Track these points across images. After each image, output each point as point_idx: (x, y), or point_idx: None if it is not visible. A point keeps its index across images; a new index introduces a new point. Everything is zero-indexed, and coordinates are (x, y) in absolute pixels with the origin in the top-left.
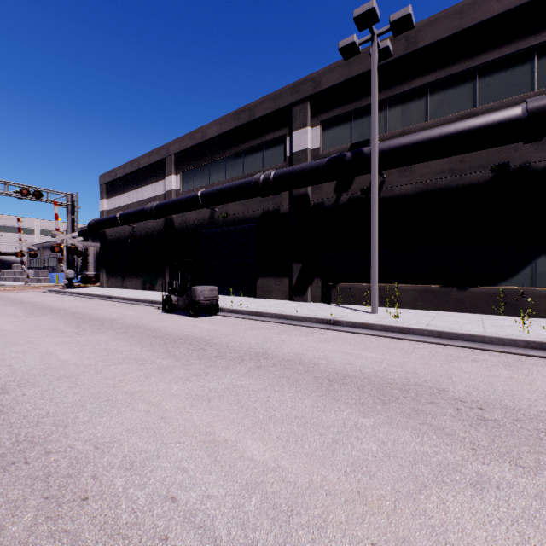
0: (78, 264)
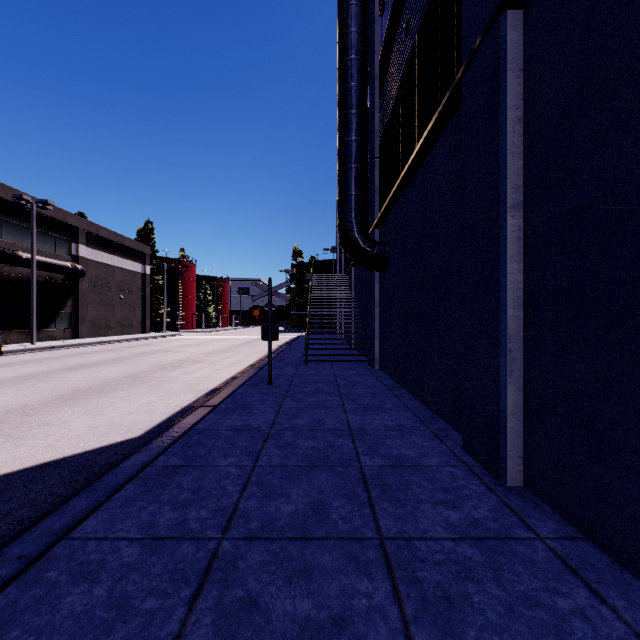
0: None
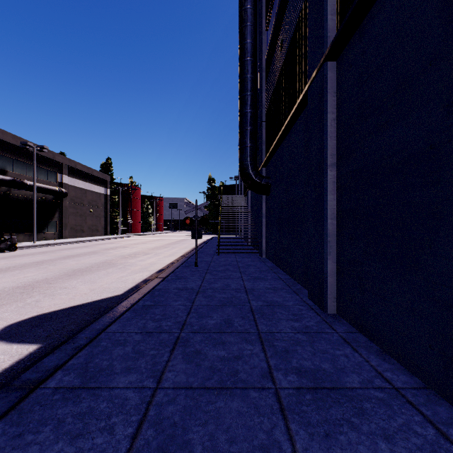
0: None
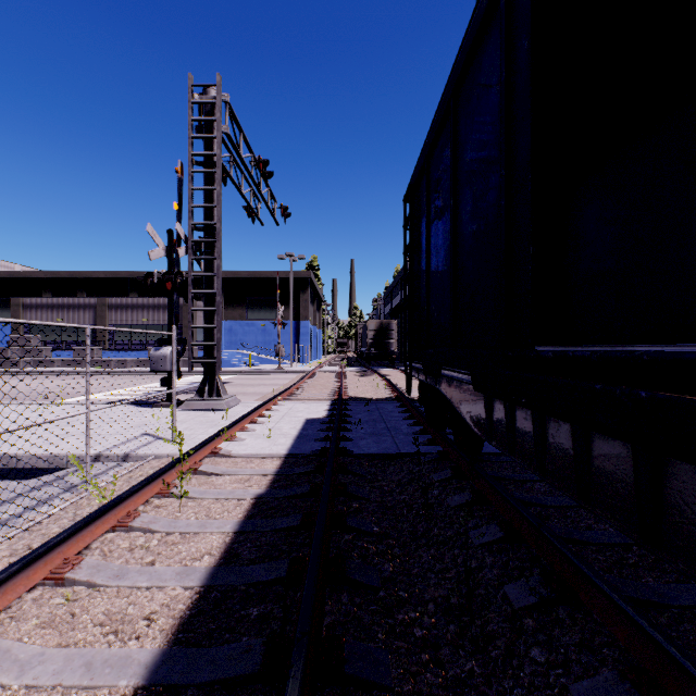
0: (200, 337)
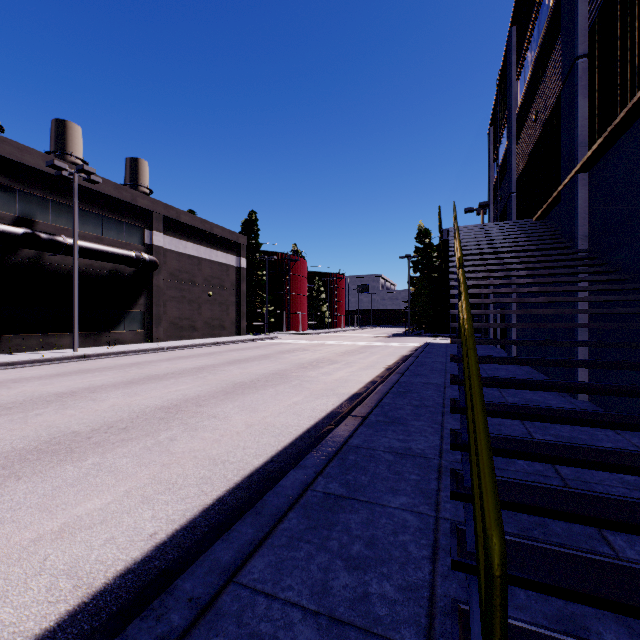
0: None
